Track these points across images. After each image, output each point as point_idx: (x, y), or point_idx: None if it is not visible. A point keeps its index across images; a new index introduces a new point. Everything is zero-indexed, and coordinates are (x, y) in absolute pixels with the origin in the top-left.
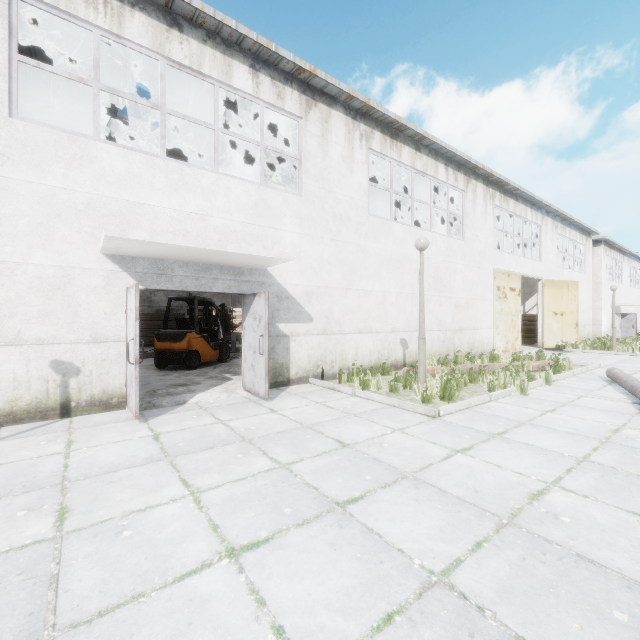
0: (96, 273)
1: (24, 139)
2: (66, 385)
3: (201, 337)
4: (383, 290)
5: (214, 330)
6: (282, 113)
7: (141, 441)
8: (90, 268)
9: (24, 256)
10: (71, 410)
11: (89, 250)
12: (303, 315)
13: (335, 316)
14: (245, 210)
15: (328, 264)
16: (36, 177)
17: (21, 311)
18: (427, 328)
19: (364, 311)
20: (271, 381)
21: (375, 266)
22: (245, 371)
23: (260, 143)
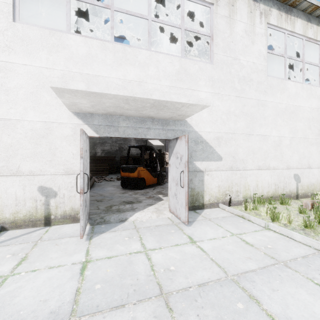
0: (67, 126)
1: (22, 36)
2: (48, 203)
3: (146, 170)
4: (279, 135)
5: (154, 165)
6: (198, 2)
7: (69, 271)
8: (63, 122)
9: (22, 115)
10: (51, 221)
11: (62, 110)
12: (214, 155)
13: (239, 156)
14: (170, 77)
15: (234, 115)
16: (29, 61)
17: (20, 152)
18: (317, 166)
19: (263, 152)
20: (189, 205)
21: (272, 116)
22: (170, 197)
23: (181, 26)
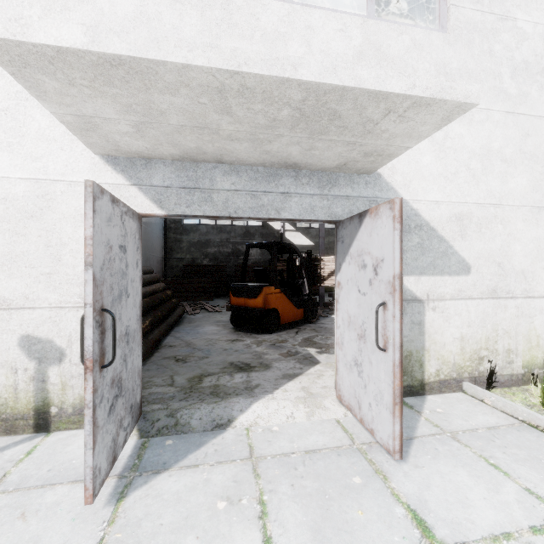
0: None
1: None
2: (43, 377)
3: (281, 292)
4: None
5: (297, 283)
6: None
7: None
8: (79, 181)
9: None
10: (51, 420)
11: (78, 151)
12: (450, 260)
13: (514, 262)
14: None
15: (500, 160)
16: None
17: None
18: None
19: None
20: None
21: None
22: (340, 366)
23: None
